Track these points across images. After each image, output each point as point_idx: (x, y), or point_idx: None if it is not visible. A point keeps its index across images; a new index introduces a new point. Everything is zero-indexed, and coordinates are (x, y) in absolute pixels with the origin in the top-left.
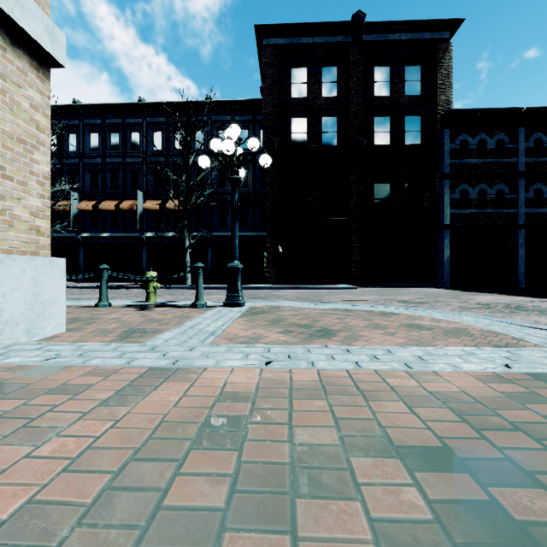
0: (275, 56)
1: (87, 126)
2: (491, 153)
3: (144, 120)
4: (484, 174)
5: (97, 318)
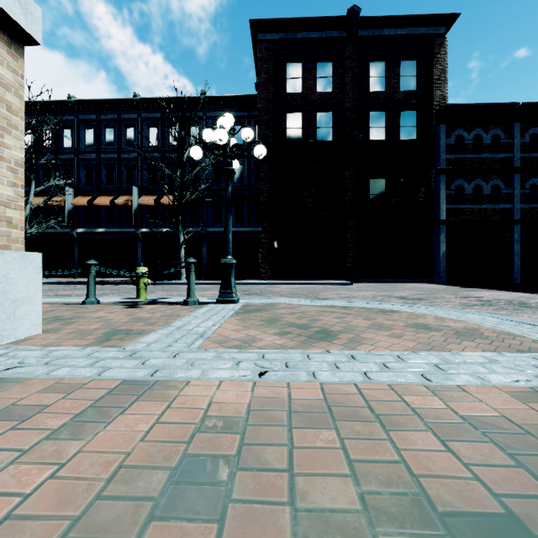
0: (270, 51)
1: (82, 121)
2: (486, 148)
3: (139, 116)
4: (479, 170)
5: (81, 317)
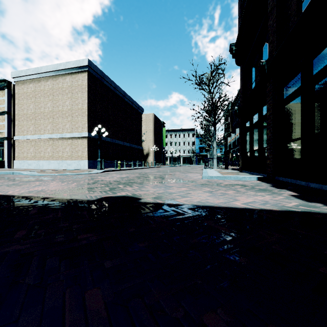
0: None
1: None
2: None
3: None
4: None
5: None
